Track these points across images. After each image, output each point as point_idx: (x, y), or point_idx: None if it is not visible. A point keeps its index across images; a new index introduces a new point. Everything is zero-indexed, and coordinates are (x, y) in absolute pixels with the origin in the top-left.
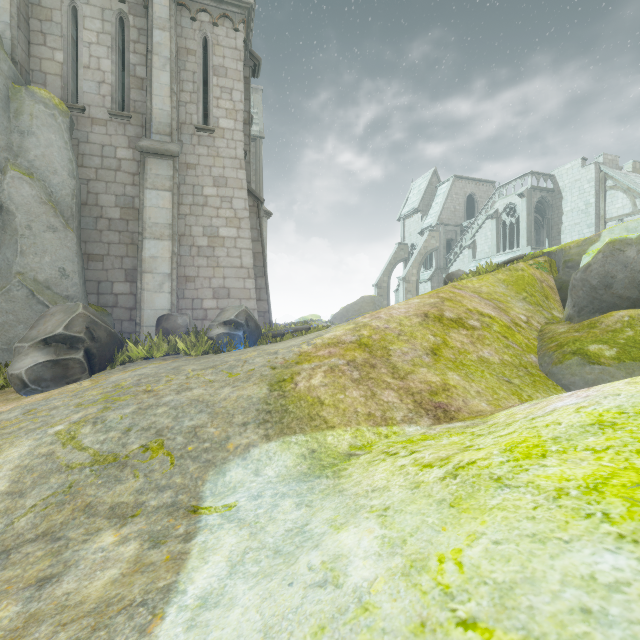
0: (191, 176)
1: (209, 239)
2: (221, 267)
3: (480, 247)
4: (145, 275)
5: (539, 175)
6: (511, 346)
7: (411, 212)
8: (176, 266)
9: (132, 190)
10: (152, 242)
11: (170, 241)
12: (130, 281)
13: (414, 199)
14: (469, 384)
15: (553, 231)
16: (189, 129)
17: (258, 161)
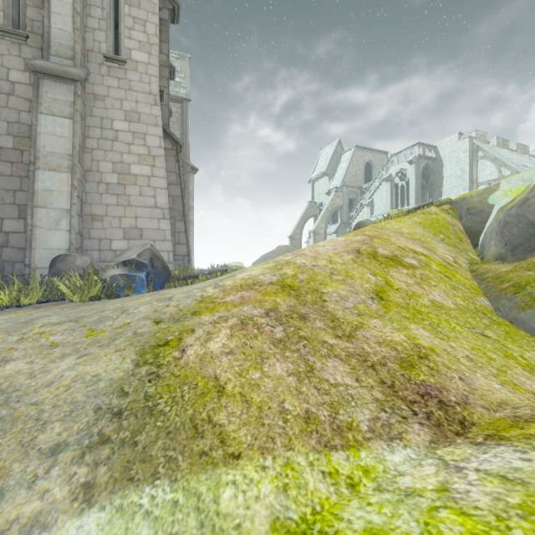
0: (99, 108)
1: (119, 176)
2: (133, 206)
3: (377, 205)
4: (37, 210)
5: (425, 146)
6: (458, 287)
7: (320, 175)
8: (79, 203)
9: (28, 118)
10: (47, 173)
11: (69, 173)
12: (24, 218)
13: (322, 164)
14: (448, 344)
15: (436, 193)
16: (97, 58)
17: (185, 121)
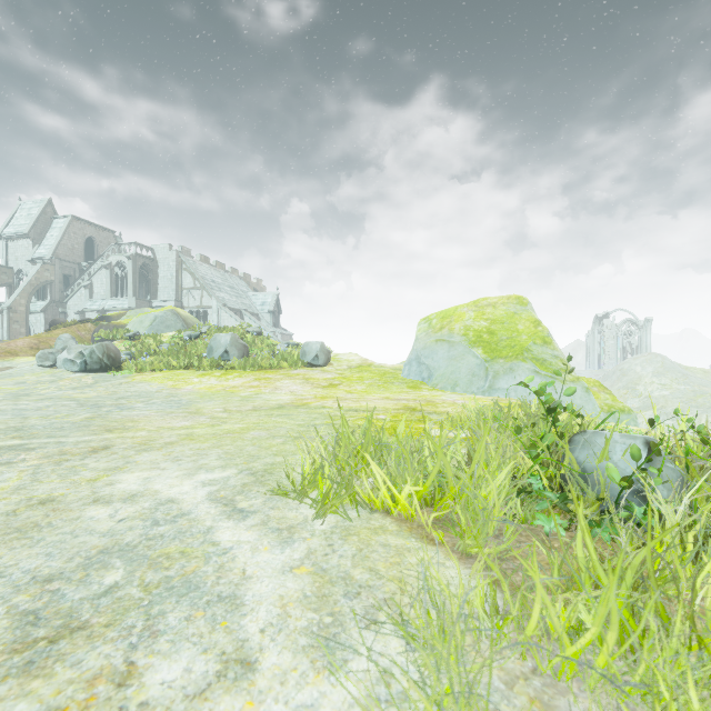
0: None
1: None
2: None
3: (97, 289)
4: None
5: (143, 246)
6: None
7: (19, 235)
8: None
9: None
10: None
11: None
12: None
13: (23, 222)
14: None
15: (153, 288)
16: None
17: None
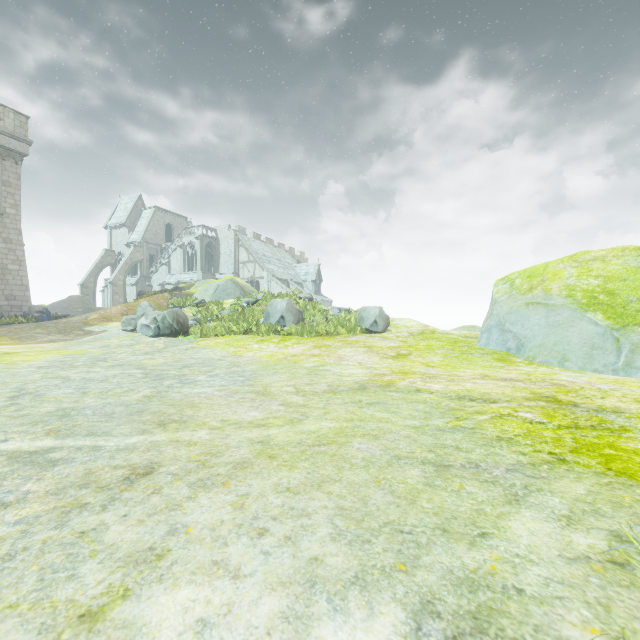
0: None
1: (2, 270)
2: (10, 285)
3: (174, 266)
4: None
5: (208, 228)
6: None
7: (118, 225)
8: None
9: None
10: None
11: None
12: None
13: (121, 214)
14: None
15: (216, 263)
16: None
17: None
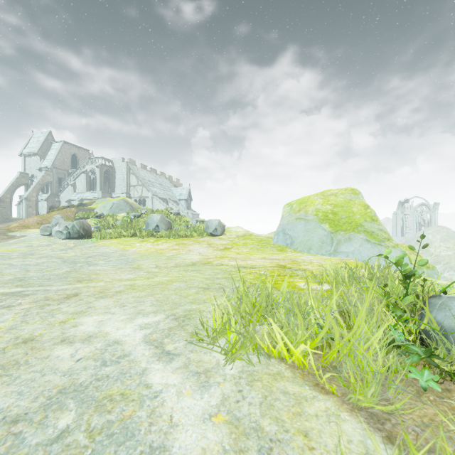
0: None
1: None
2: None
3: (78, 186)
4: None
5: (106, 159)
6: None
7: (32, 153)
8: None
9: None
10: None
11: None
12: None
13: (34, 145)
14: None
15: (112, 185)
16: None
17: None
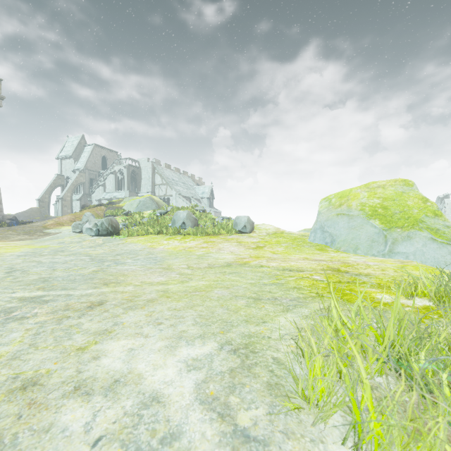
0: None
1: None
2: None
3: (108, 186)
4: None
5: (133, 160)
6: None
7: (67, 157)
8: None
9: None
10: None
11: None
12: None
13: (69, 149)
14: None
15: (139, 185)
16: None
17: None
